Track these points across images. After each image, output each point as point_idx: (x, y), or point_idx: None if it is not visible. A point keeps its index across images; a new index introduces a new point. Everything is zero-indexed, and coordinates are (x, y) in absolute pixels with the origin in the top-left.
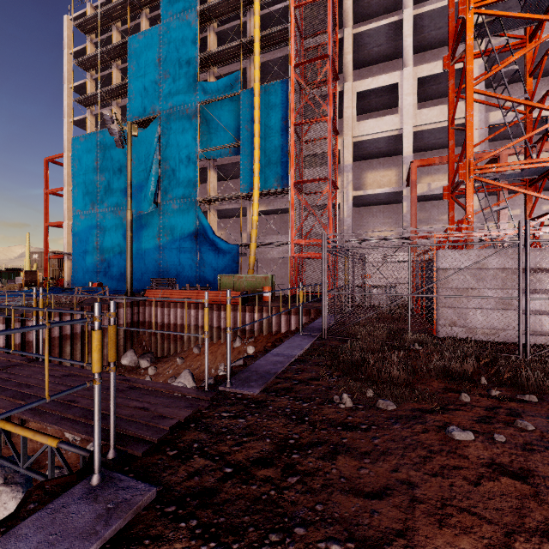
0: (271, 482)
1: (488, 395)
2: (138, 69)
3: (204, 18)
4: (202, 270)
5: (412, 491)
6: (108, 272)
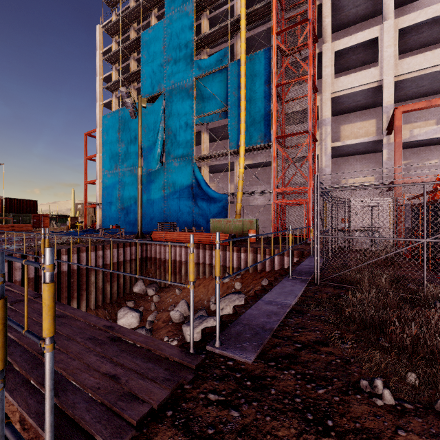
0: None
1: None
2: (148, 57)
3: (199, 8)
4: (197, 216)
5: None
6: (127, 217)
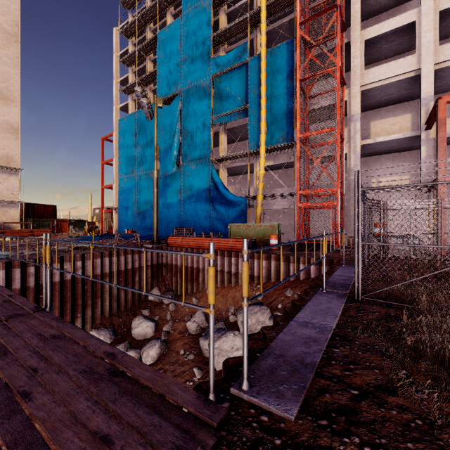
0: None
1: None
2: (164, 57)
3: (217, 3)
4: (214, 220)
5: None
6: (143, 222)
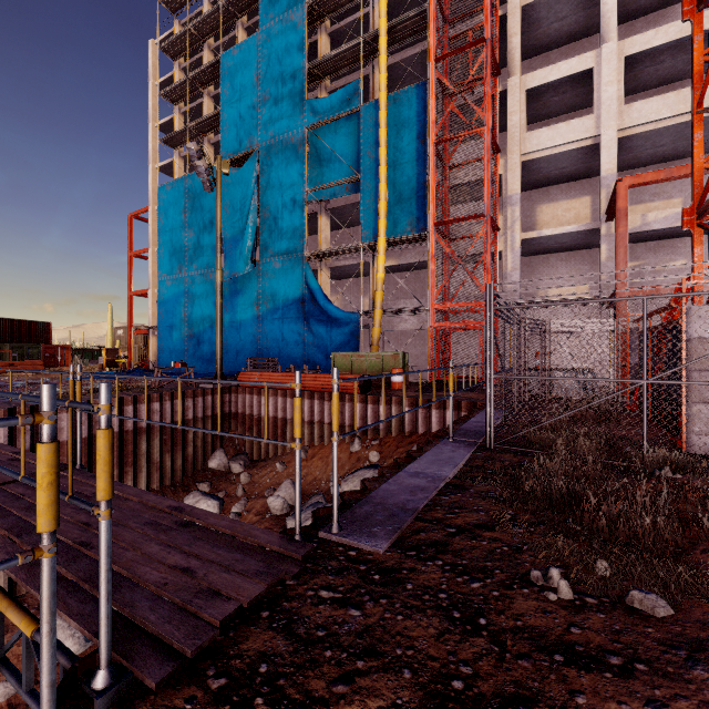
0: None
1: None
2: (232, 93)
3: (314, 16)
4: (310, 347)
5: None
6: (198, 350)
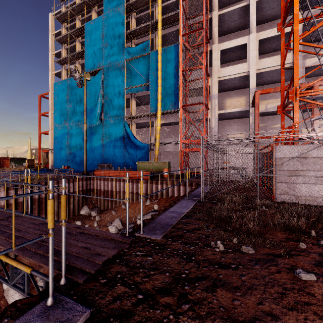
0: (170, 308)
1: (318, 244)
2: (90, 42)
3: (128, 10)
4: (127, 159)
5: (275, 322)
6: (73, 160)
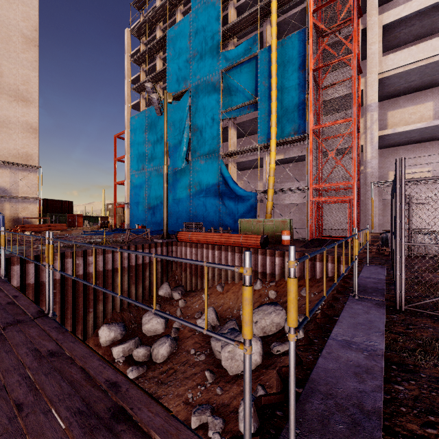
0: None
1: None
2: (174, 54)
3: None
4: (223, 215)
5: None
6: (153, 217)
